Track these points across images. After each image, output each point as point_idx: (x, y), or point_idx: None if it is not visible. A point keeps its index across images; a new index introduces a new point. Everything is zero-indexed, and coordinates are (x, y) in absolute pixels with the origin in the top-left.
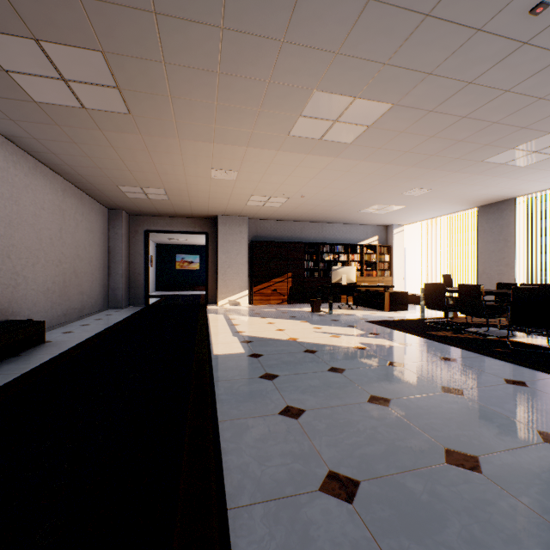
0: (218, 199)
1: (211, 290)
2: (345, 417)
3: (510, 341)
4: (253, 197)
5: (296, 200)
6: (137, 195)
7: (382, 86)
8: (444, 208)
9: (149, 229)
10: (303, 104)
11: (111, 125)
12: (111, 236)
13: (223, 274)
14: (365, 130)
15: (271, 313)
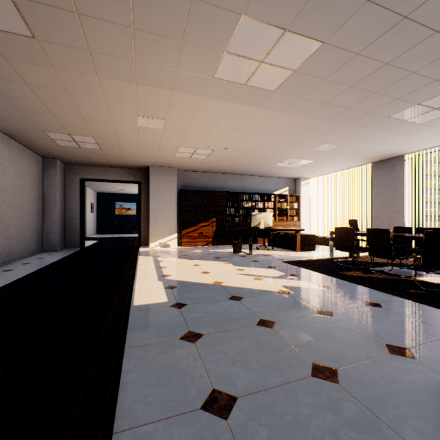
0: (148, 150)
1: (144, 233)
2: (290, 409)
3: (418, 281)
4: (181, 148)
5: (219, 152)
6: (68, 143)
7: (316, 15)
8: (345, 163)
9: (84, 177)
10: (230, 35)
11: (16, 53)
12: (45, 183)
13: (154, 219)
14: (290, 75)
15: (197, 254)
